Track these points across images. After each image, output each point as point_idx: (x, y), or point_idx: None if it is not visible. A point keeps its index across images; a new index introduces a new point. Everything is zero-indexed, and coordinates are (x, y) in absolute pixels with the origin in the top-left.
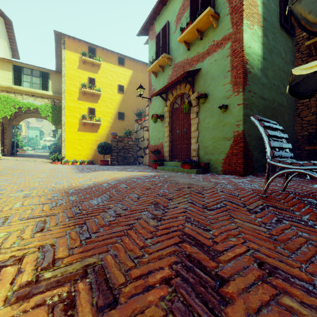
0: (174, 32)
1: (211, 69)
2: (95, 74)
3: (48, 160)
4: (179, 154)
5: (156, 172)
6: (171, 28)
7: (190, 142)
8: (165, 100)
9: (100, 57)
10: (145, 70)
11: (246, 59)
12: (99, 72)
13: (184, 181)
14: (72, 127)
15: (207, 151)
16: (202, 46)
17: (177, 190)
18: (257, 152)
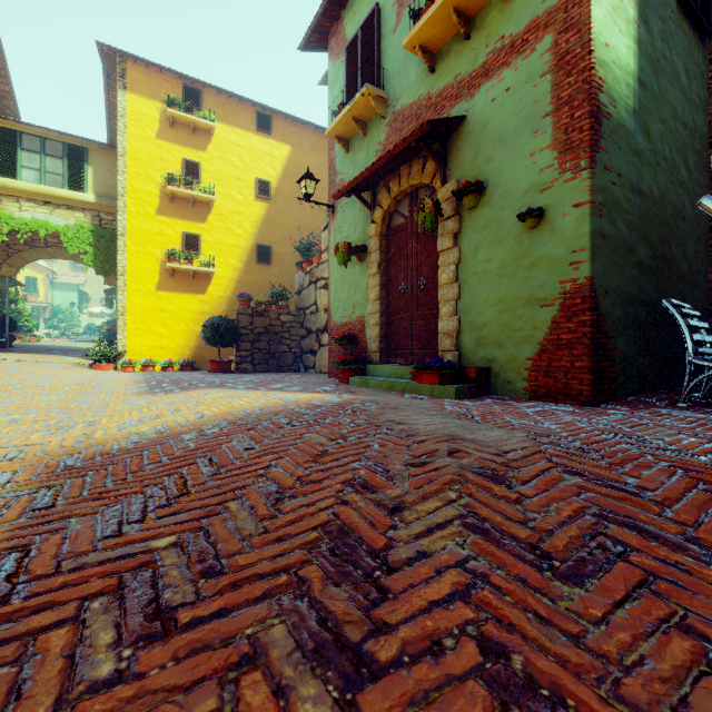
0: (392, 32)
1: (496, 114)
2: (201, 151)
3: (84, 360)
4: (406, 346)
5: (346, 393)
6: (384, 23)
7: (436, 315)
8: (370, 207)
9: (213, 112)
10: (321, 146)
11: (600, 78)
12: (209, 147)
13: (430, 426)
14: (142, 280)
15: (484, 337)
16: (470, 57)
17: (413, 466)
18: (626, 340)
